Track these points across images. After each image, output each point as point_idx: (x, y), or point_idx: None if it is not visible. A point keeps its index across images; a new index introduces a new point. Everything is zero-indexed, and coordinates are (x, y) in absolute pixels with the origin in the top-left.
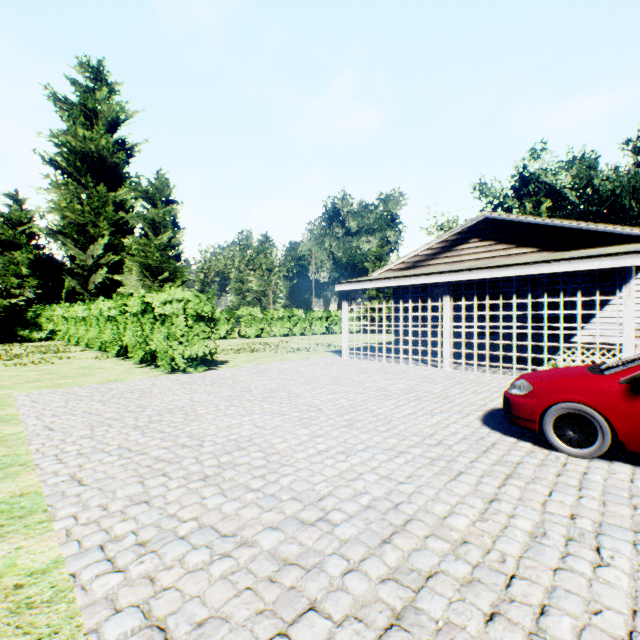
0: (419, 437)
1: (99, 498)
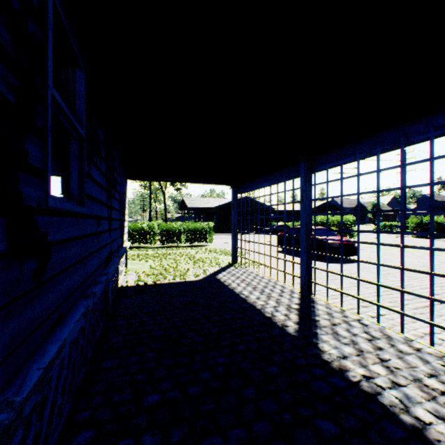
0: (392, 261)
1: None
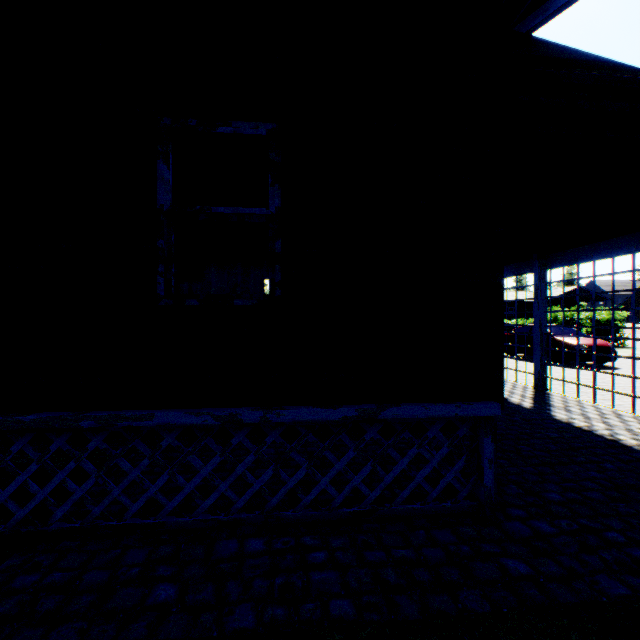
0: None
1: None
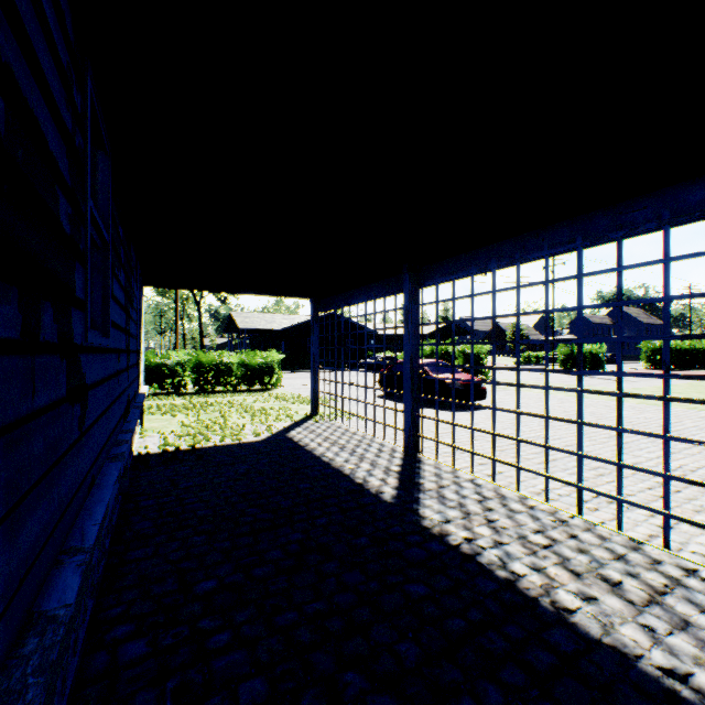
0: (528, 407)
1: (634, 405)
